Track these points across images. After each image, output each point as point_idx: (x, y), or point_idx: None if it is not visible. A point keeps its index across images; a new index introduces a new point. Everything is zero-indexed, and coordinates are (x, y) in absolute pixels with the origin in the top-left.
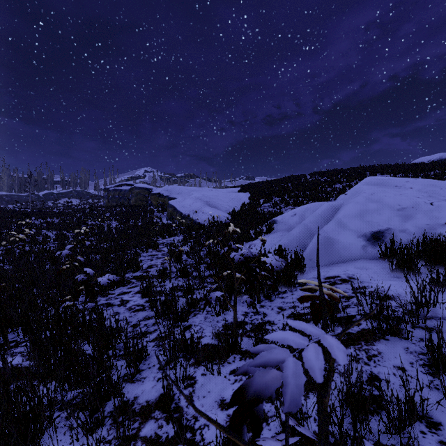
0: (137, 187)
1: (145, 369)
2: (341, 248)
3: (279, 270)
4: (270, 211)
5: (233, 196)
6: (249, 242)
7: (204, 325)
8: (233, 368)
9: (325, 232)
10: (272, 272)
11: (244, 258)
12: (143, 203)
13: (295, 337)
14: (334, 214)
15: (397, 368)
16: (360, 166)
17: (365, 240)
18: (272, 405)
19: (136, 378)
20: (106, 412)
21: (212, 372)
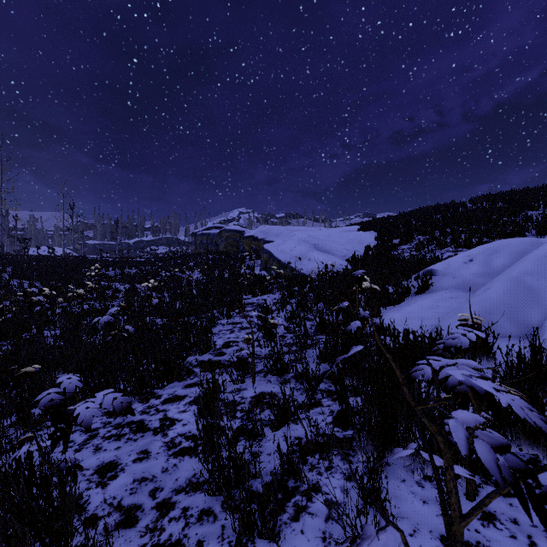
0: (227, 230)
1: None
2: None
3: None
4: (415, 256)
5: (352, 236)
6: (389, 307)
7: None
8: None
9: None
10: None
11: (454, 394)
12: (234, 249)
13: None
14: None
15: None
16: None
17: None
18: None
19: None
20: None
21: None
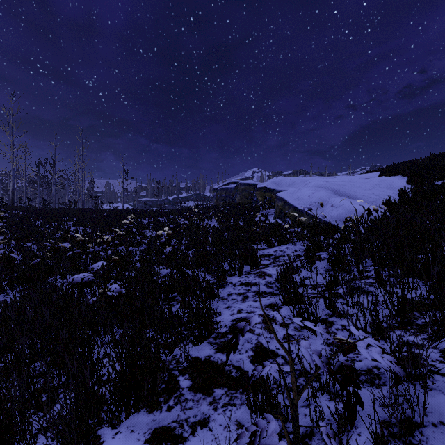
0: (242, 184)
1: None
2: None
3: None
4: None
5: (375, 181)
6: None
7: None
8: None
9: None
10: None
11: None
12: (248, 200)
13: None
14: None
15: None
16: None
17: None
18: None
19: None
20: None
21: None
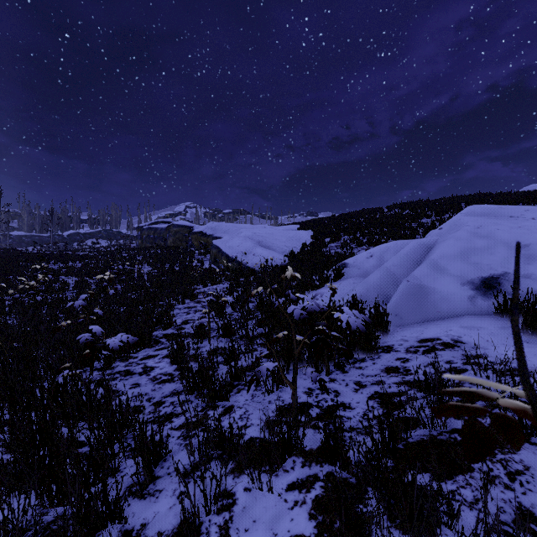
0: (176, 225)
1: (163, 476)
2: (439, 299)
3: (355, 330)
4: (338, 252)
5: (292, 234)
6: (312, 291)
7: (251, 408)
8: (291, 480)
9: (415, 278)
10: (345, 332)
11: (308, 314)
12: (182, 244)
13: None
14: (426, 254)
15: None
16: (452, 197)
17: (473, 289)
18: None
19: (147, 491)
20: None
21: (261, 486)
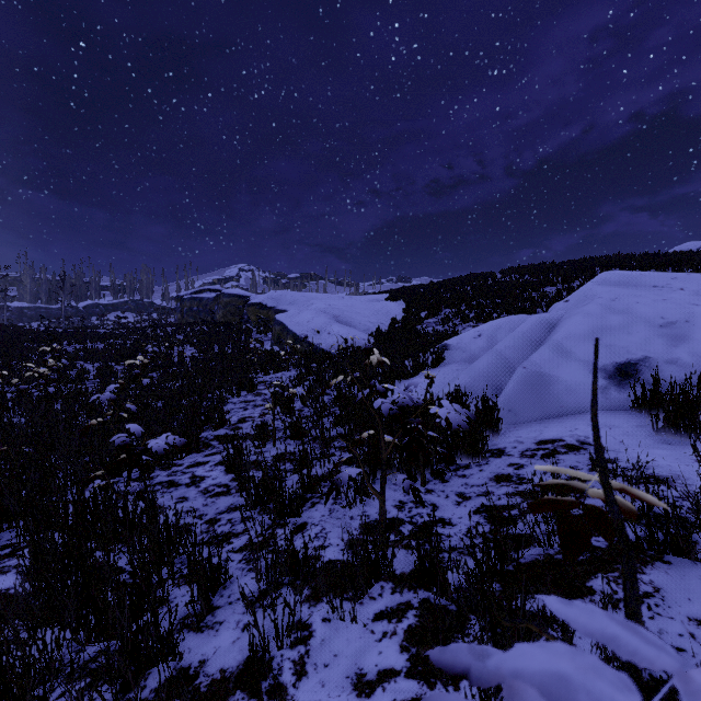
0: (226, 294)
1: (223, 606)
2: (563, 391)
3: (458, 429)
4: (437, 330)
5: (378, 306)
6: (405, 380)
7: (328, 525)
8: (379, 608)
9: (533, 364)
10: (445, 432)
11: (399, 409)
12: (235, 318)
13: (592, 679)
14: (548, 334)
15: (697, 624)
16: (584, 258)
17: (605, 378)
18: (454, 691)
19: (205, 623)
20: (148, 689)
21: (342, 615)
